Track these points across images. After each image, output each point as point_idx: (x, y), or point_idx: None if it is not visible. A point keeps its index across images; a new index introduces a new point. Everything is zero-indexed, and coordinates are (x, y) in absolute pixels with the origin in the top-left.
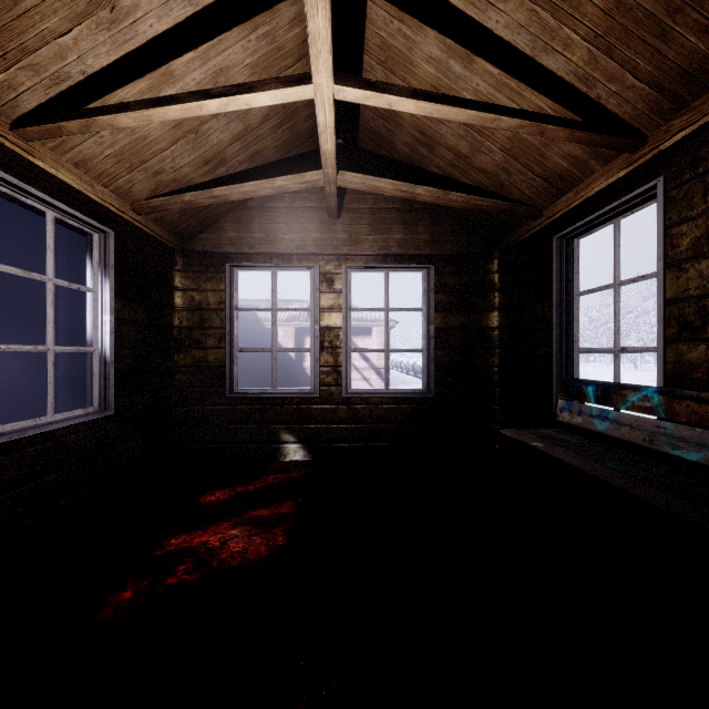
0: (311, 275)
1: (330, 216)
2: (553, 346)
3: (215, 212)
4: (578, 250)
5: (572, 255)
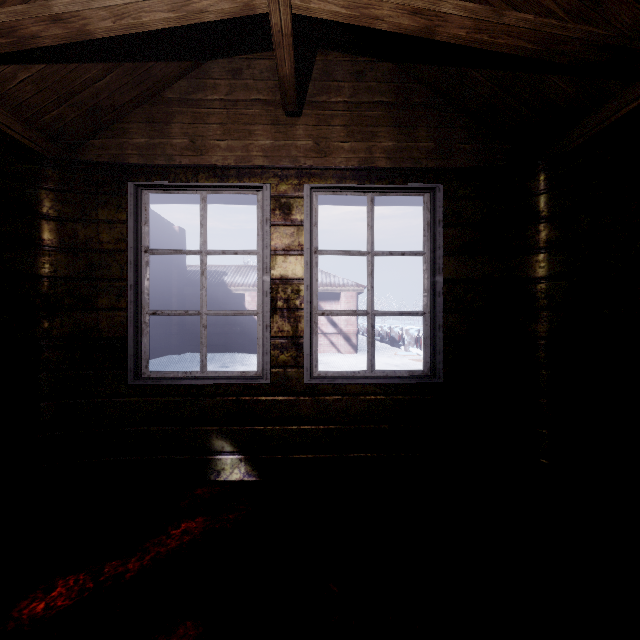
0: (259, 201)
1: (285, 105)
2: None
3: (108, 99)
4: None
5: None
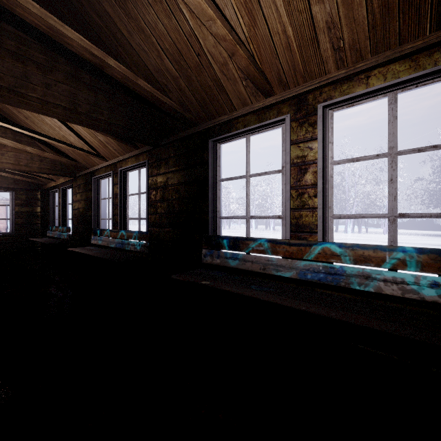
0: None
1: None
2: (50, 218)
3: None
4: (56, 195)
5: (55, 196)
